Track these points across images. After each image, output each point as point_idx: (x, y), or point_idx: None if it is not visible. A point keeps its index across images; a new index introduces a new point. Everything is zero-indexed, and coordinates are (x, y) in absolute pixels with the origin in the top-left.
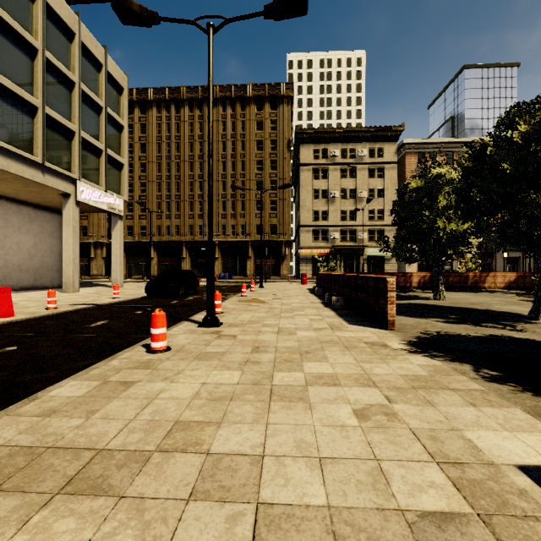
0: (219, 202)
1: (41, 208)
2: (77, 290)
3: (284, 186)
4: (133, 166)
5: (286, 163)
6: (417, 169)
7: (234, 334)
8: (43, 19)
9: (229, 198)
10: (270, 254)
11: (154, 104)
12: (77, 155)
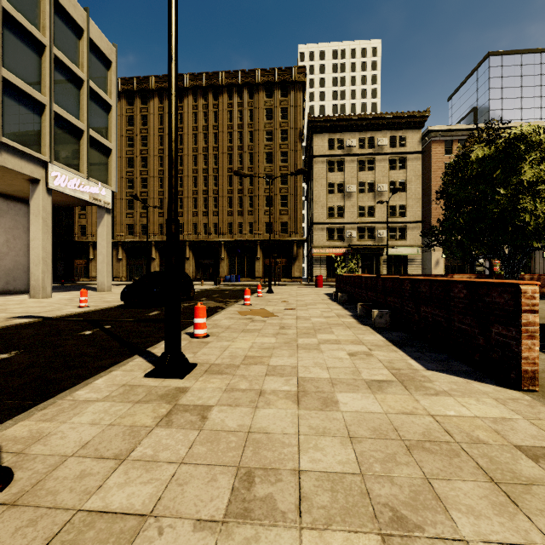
0: (225, 198)
1: (15, 199)
2: (49, 295)
3: (297, 172)
4: (134, 160)
5: (298, 155)
6: (444, 159)
7: (206, 402)
8: None
9: (236, 193)
10: (280, 255)
11: (155, 93)
12: (48, 133)
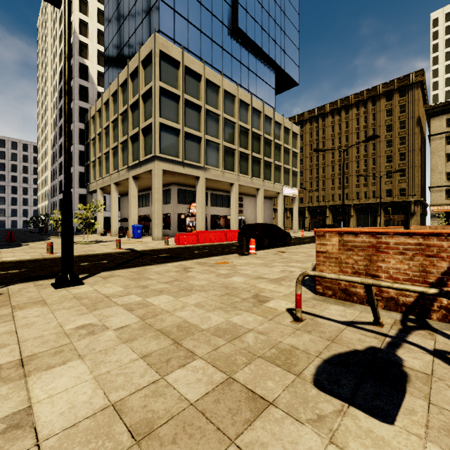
0: (353, 176)
1: (265, 198)
2: None
3: (397, 171)
4: None
5: (416, 137)
6: None
7: None
8: (274, 128)
9: (362, 172)
10: (399, 212)
11: (307, 121)
12: (282, 176)
